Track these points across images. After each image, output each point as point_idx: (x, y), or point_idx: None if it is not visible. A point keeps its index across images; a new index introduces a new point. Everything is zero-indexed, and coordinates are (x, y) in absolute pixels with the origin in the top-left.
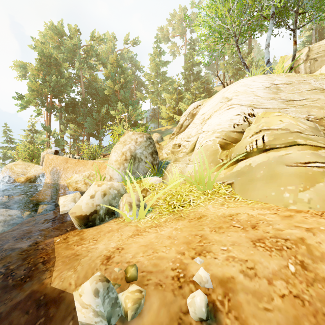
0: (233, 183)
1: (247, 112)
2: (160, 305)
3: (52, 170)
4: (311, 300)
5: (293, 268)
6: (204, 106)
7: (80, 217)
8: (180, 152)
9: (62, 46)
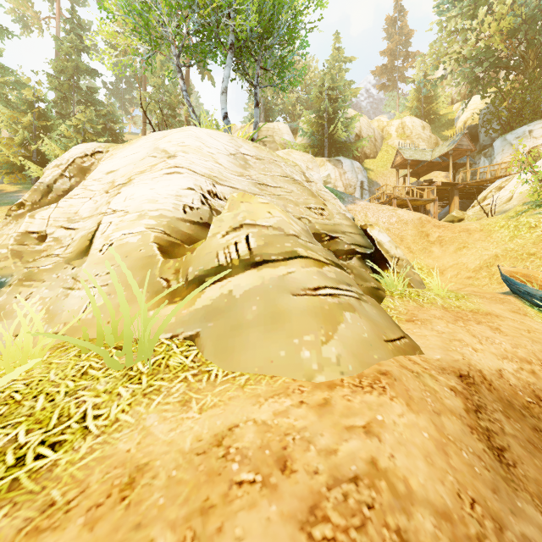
0: (198, 336)
1: (205, 187)
2: None
3: None
4: None
5: None
6: (113, 157)
7: None
8: (45, 255)
9: None
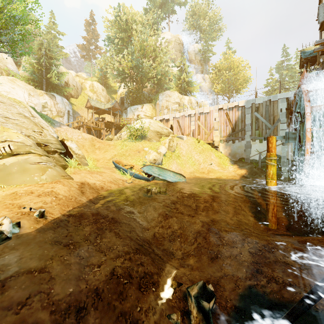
0: None
1: None
2: (28, 221)
3: None
4: (61, 203)
5: (54, 198)
6: None
7: None
8: None
9: None
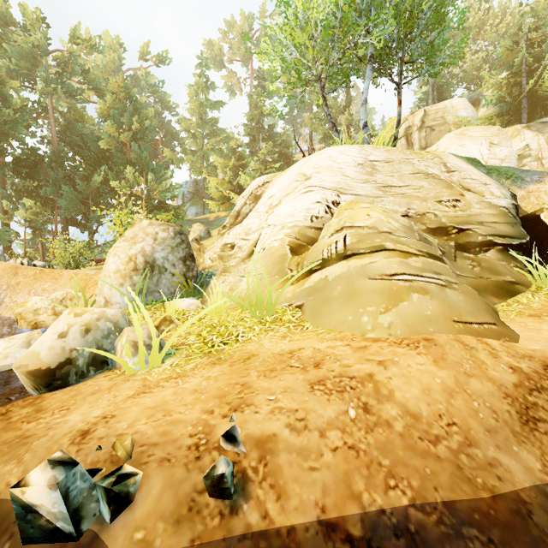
0: (303, 305)
1: (330, 199)
2: (164, 488)
3: None
4: (367, 449)
5: (354, 413)
6: (274, 185)
7: (38, 373)
8: (233, 257)
9: (7, 44)
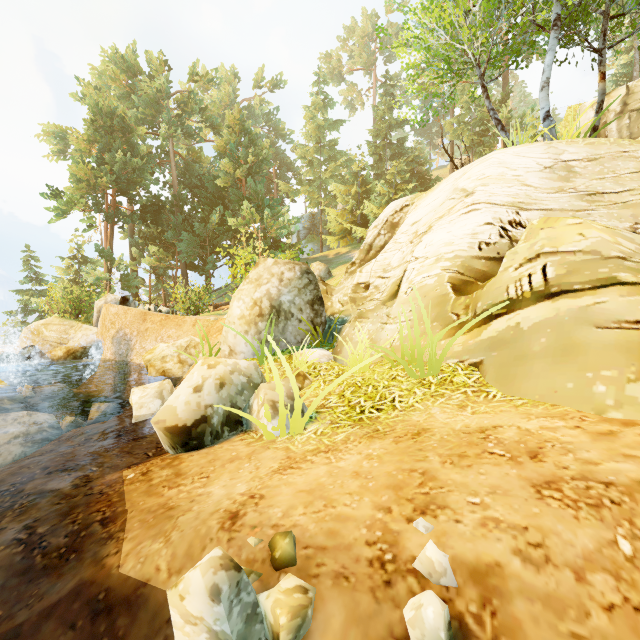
0: (482, 363)
1: (506, 218)
2: (348, 622)
3: (115, 336)
4: None
5: (629, 546)
6: (417, 208)
7: (175, 430)
8: (368, 300)
9: (135, 94)
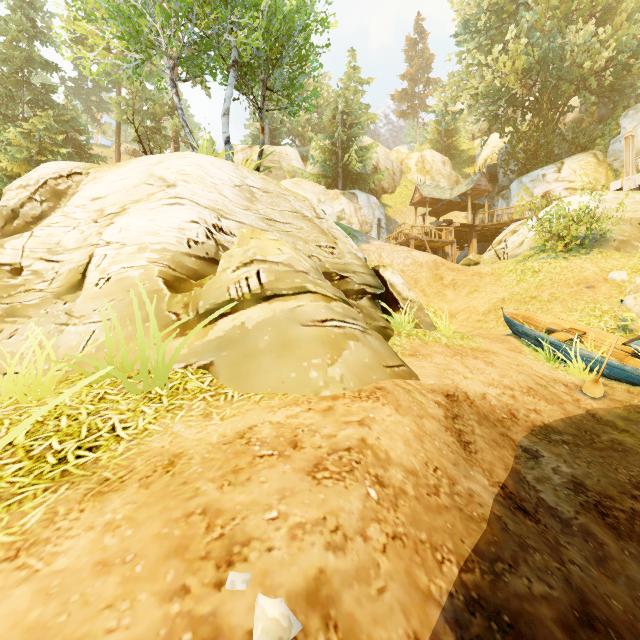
0: (213, 364)
1: (210, 221)
2: None
3: None
4: (405, 530)
5: (374, 492)
6: (98, 181)
7: None
8: (23, 290)
9: None
